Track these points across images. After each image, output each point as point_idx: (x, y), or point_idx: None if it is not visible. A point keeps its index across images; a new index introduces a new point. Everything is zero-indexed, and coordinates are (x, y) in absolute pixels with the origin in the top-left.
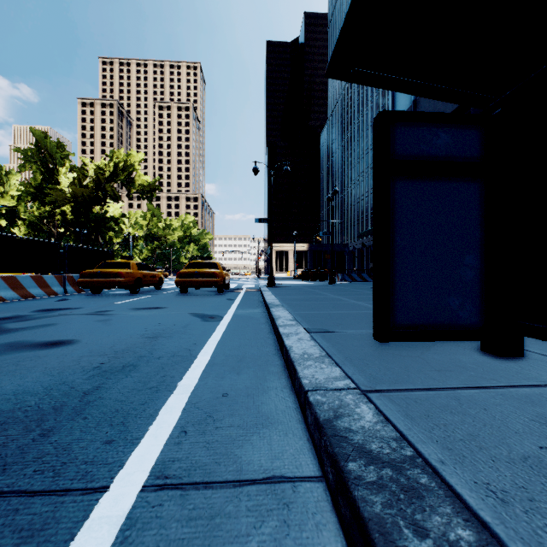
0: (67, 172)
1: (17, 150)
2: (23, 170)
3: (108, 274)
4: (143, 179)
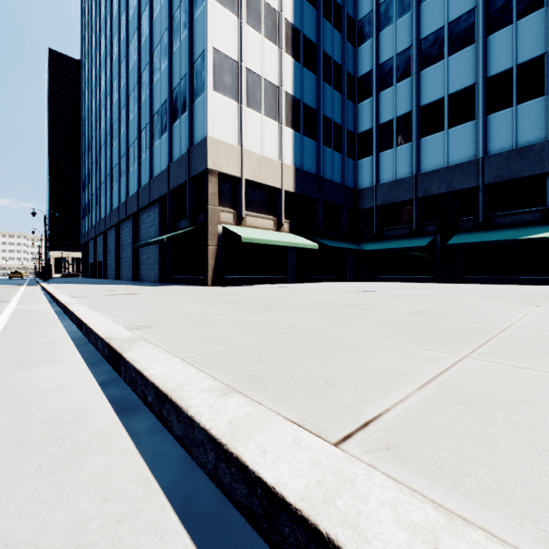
0: None
1: None
2: None
3: None
4: None
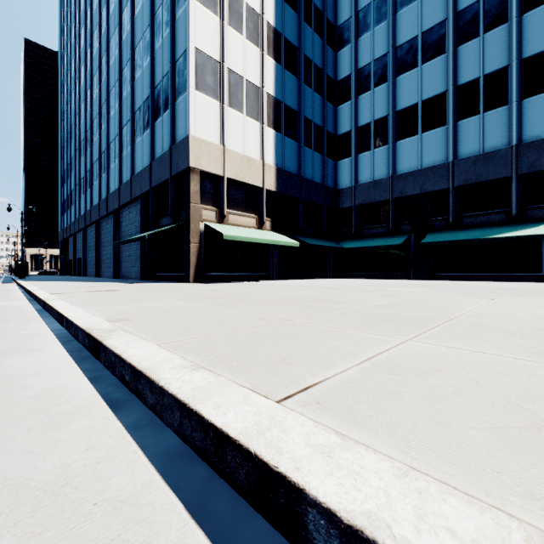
0: None
1: None
2: None
3: None
4: None
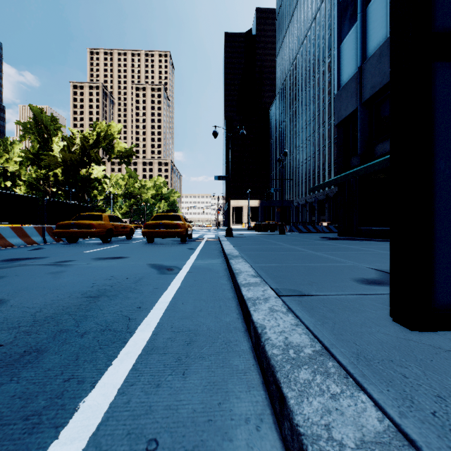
0: (58, 141)
1: (18, 123)
2: (23, 140)
3: (81, 225)
4: (121, 146)
